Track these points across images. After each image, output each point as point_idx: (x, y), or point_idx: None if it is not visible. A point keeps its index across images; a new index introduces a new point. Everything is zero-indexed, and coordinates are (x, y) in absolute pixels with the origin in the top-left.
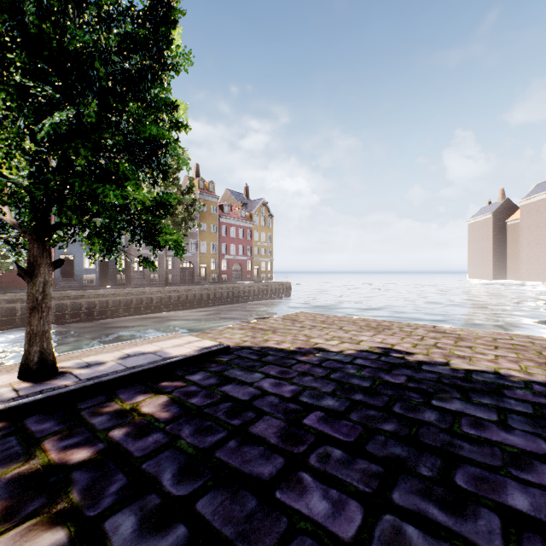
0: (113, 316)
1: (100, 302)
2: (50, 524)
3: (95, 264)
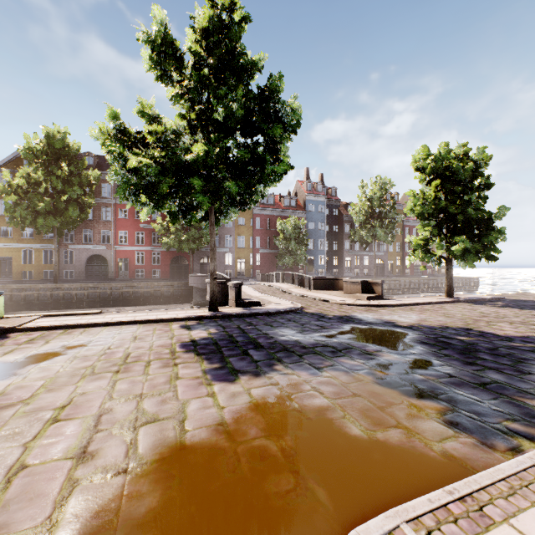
0: None
1: None
2: (511, 308)
3: (324, 262)
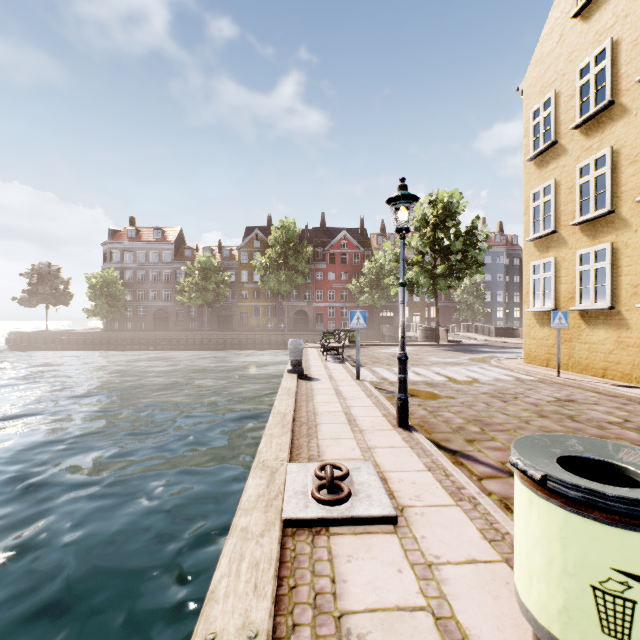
0: None
1: None
2: None
3: (503, 314)
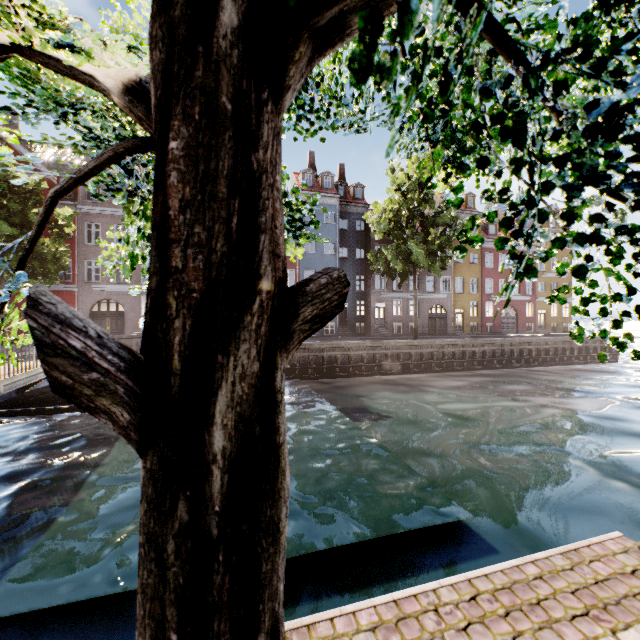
0: (355, 375)
1: (341, 356)
2: None
3: None
